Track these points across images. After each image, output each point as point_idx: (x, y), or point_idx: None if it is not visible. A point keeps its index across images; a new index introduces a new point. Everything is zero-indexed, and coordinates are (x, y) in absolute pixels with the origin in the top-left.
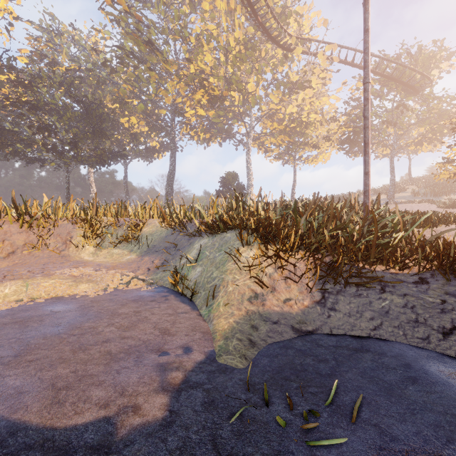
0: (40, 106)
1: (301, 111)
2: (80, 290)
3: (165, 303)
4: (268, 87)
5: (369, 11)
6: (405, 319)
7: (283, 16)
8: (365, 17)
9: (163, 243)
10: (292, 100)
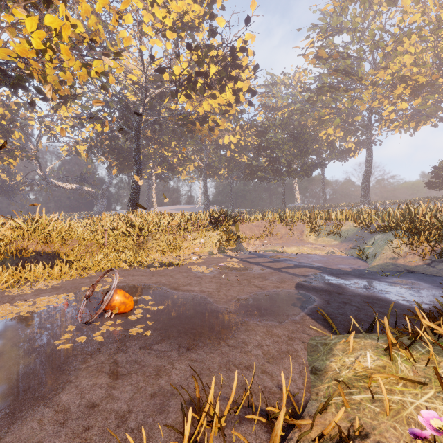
0: (271, 147)
1: None
2: (317, 253)
3: (353, 260)
4: None
5: None
6: None
7: None
8: None
9: (354, 236)
10: None
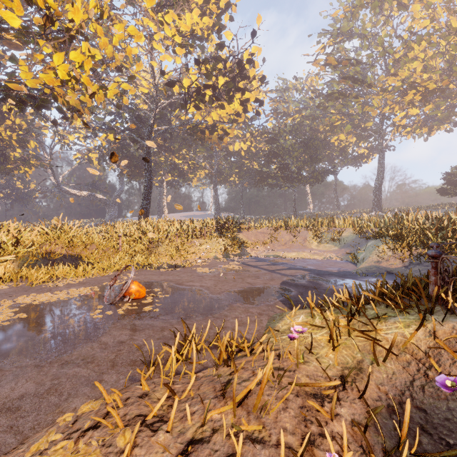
0: (281, 154)
1: None
2: (315, 257)
3: (346, 263)
4: None
5: None
6: None
7: None
8: None
9: (353, 242)
10: None
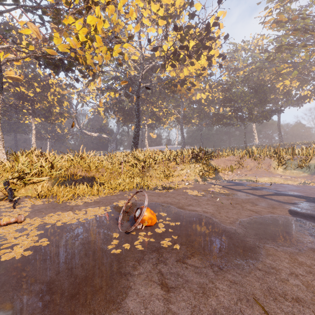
0: (234, 99)
1: None
2: (289, 183)
3: None
4: None
5: None
6: None
7: None
8: None
9: None
10: None
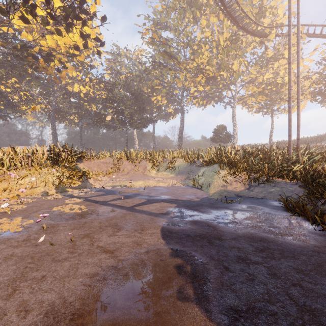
0: (117, 100)
1: (277, 74)
2: (161, 185)
3: (192, 189)
4: (248, 65)
5: (291, 53)
6: (276, 194)
7: (260, 11)
8: (288, 56)
9: (185, 170)
10: (268, 69)
